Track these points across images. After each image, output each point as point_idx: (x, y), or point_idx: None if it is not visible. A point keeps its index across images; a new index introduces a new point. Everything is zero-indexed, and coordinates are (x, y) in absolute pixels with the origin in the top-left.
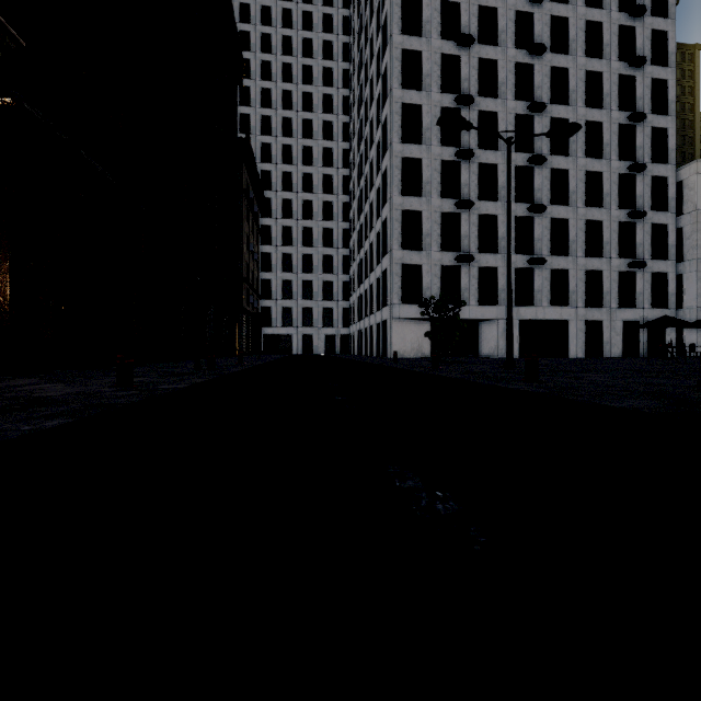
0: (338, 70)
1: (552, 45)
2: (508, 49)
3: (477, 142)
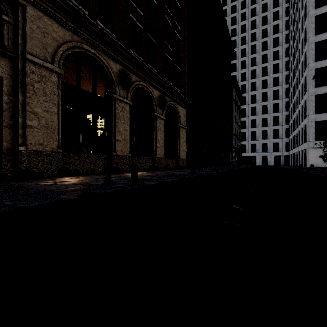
0: (282, 23)
1: None
2: None
3: None
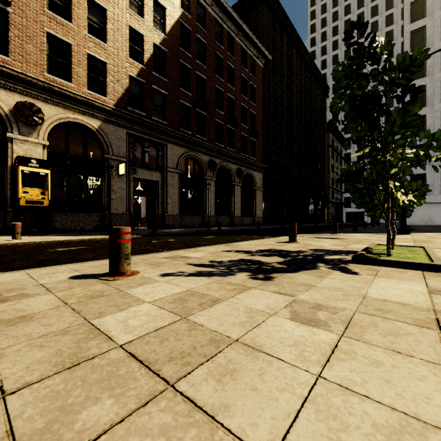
0: (397, 45)
1: None
2: None
3: None
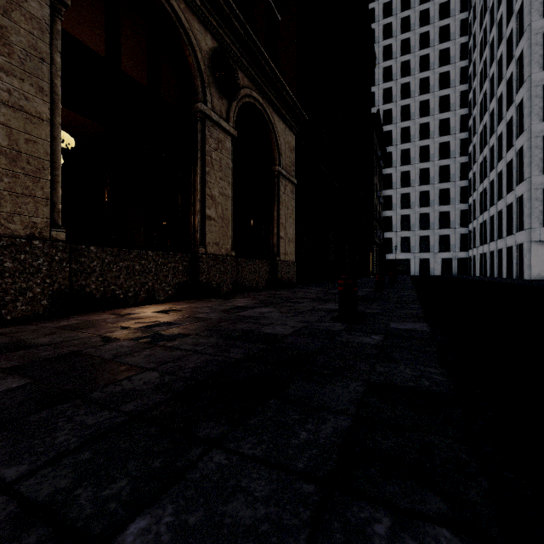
0: (455, 23)
1: None
2: None
3: None
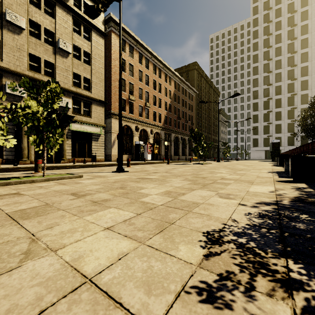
0: None
1: (302, 74)
2: (285, 81)
3: (274, 107)
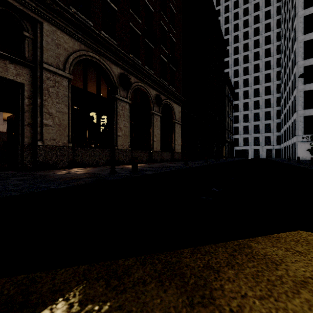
0: (274, 21)
1: None
2: None
3: None
